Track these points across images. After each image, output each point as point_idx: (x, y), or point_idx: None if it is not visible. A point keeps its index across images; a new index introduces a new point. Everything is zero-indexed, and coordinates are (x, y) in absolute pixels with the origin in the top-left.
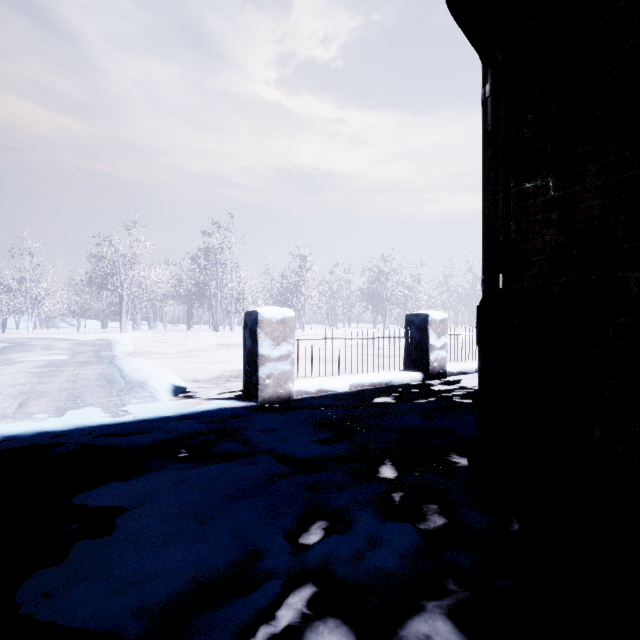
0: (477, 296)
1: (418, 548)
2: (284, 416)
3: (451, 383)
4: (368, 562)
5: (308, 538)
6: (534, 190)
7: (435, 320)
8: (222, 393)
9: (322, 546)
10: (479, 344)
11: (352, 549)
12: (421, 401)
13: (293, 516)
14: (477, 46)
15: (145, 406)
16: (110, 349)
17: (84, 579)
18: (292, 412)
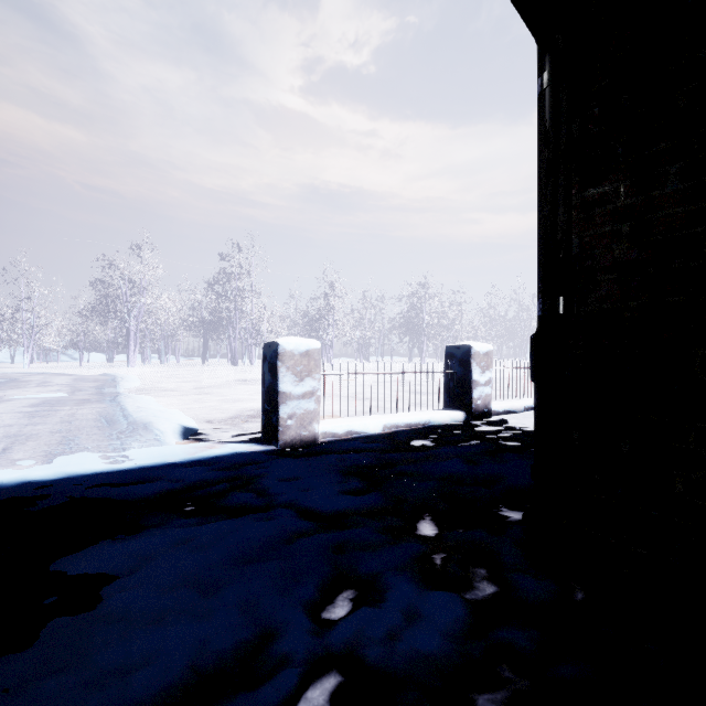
0: (523, 327)
1: (465, 625)
2: (308, 462)
3: (497, 423)
4: (405, 643)
5: (333, 612)
6: (601, 197)
7: (479, 352)
8: (238, 435)
9: (349, 623)
10: (535, 379)
11: (386, 626)
12: (464, 444)
13: (315, 584)
14: (533, 27)
15: (149, 451)
16: (114, 385)
17: (55, 670)
18: (317, 457)
